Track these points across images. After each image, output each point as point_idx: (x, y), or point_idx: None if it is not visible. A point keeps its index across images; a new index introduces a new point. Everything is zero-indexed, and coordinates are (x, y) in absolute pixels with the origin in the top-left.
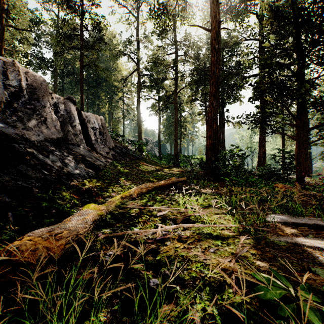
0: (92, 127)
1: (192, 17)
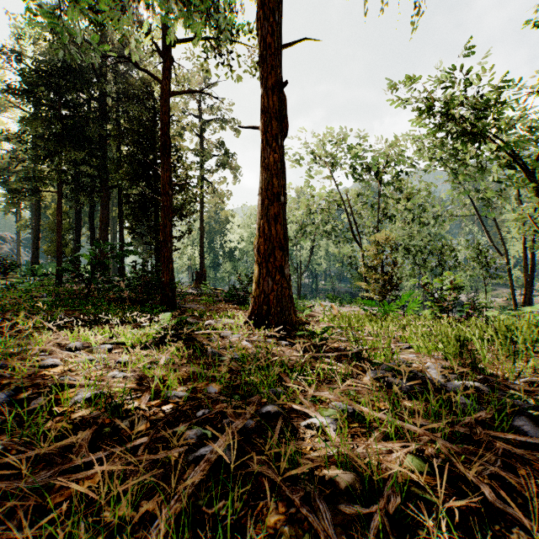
0: None
1: None
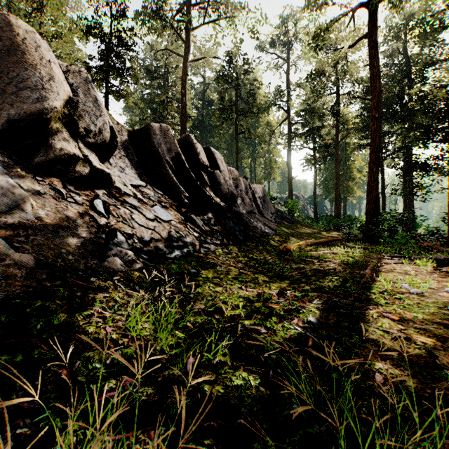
0: (258, 196)
1: (355, 70)
